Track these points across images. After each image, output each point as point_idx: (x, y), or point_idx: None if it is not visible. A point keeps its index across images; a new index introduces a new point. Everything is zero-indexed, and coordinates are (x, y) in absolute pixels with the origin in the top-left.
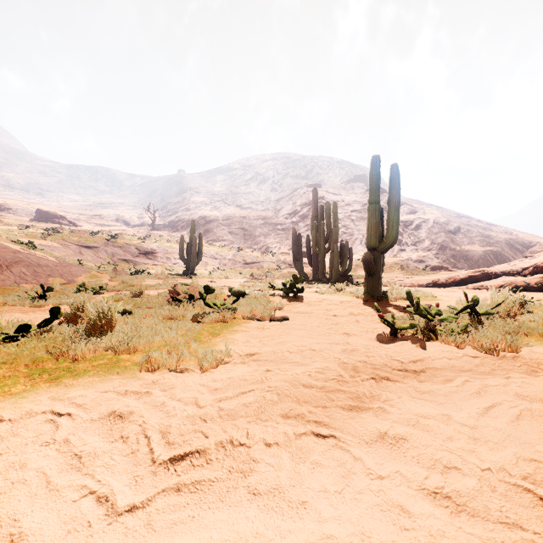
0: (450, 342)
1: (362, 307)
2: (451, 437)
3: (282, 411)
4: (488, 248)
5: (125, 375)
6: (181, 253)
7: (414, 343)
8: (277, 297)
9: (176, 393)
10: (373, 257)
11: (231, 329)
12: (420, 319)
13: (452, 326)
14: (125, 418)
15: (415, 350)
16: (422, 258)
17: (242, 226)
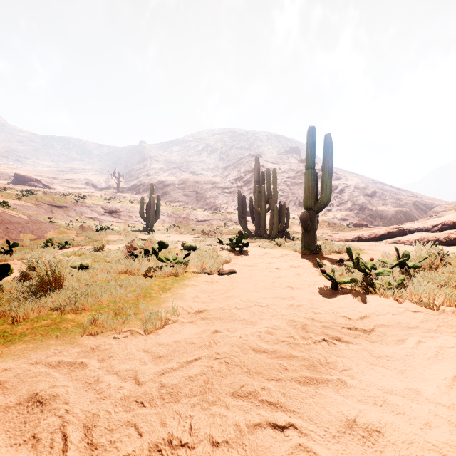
0: (388, 295)
1: (301, 260)
2: (429, 423)
3: (232, 389)
4: (398, 208)
5: (65, 339)
6: (142, 212)
7: (355, 296)
8: (224, 251)
9: (115, 364)
10: (309, 216)
11: (181, 283)
12: (356, 272)
13: (390, 280)
14: (46, 405)
15: (357, 305)
16: (346, 217)
17: (195, 189)
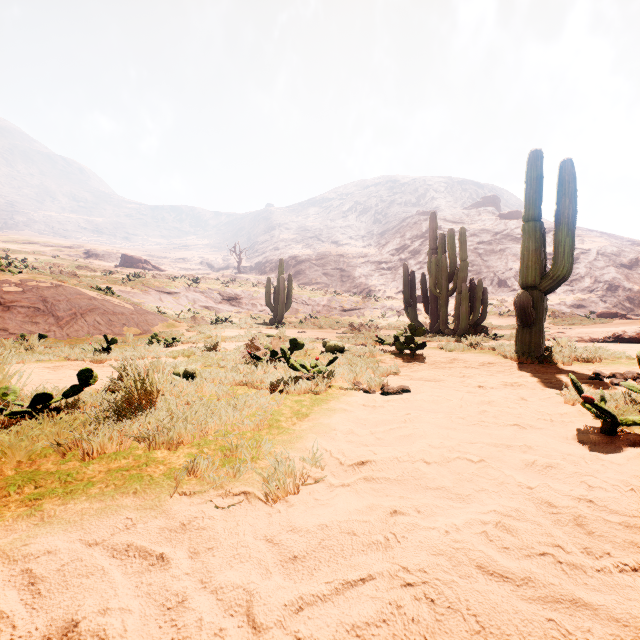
0: None
1: (518, 373)
2: None
3: None
4: None
5: (146, 498)
6: (268, 298)
7: None
8: (387, 355)
9: (214, 568)
10: (531, 299)
11: (325, 406)
12: None
13: None
14: None
15: None
16: (581, 302)
17: (338, 265)
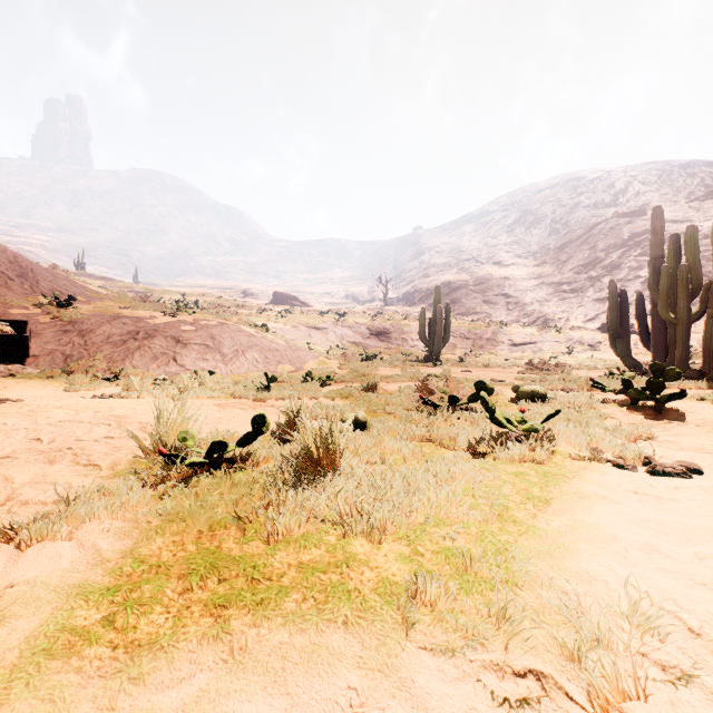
0: None
1: None
2: None
3: None
4: None
5: (363, 639)
6: (422, 331)
7: None
8: (612, 406)
9: None
10: None
11: (566, 487)
12: None
13: None
14: None
15: None
16: None
17: (503, 291)
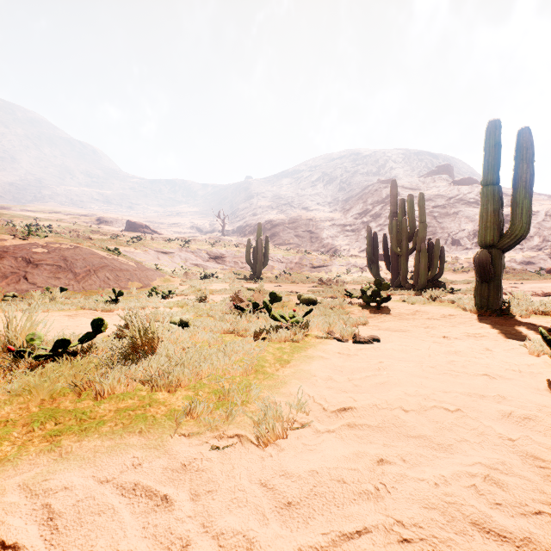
0: None
1: (479, 325)
2: None
3: None
4: None
5: (150, 437)
6: (248, 257)
7: None
8: (354, 307)
9: (214, 512)
10: (490, 257)
11: (303, 353)
12: None
13: None
14: None
15: None
16: (531, 259)
17: (308, 228)
